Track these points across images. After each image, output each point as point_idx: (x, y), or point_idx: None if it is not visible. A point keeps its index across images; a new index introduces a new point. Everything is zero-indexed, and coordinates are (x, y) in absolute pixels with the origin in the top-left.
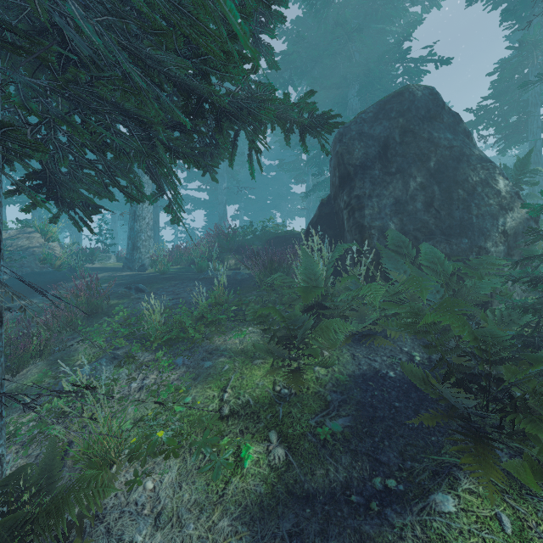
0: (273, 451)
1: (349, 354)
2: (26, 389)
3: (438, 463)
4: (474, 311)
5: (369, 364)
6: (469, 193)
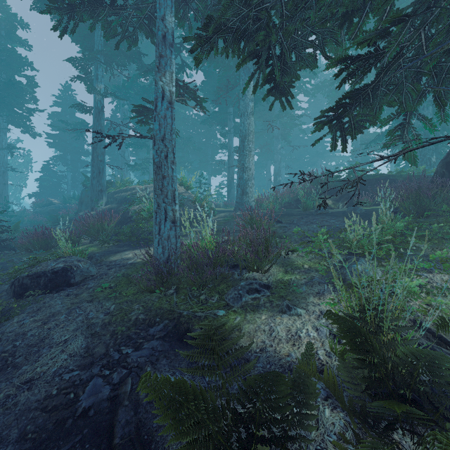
0: None
1: None
2: (288, 281)
3: None
4: None
5: None
6: None
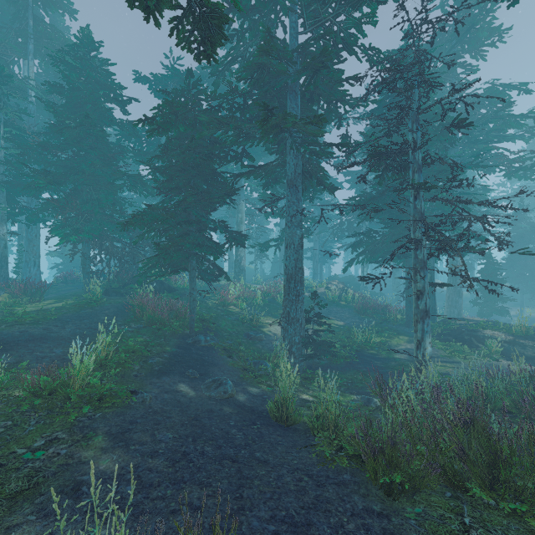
0: None
1: None
2: None
3: None
4: None
5: None
6: None
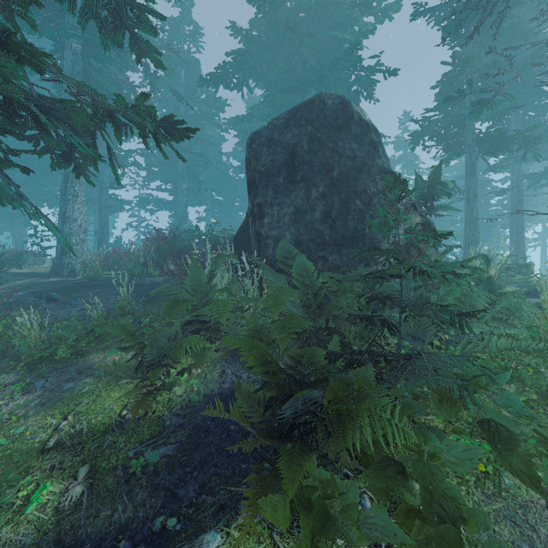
0: (70, 490)
1: (219, 370)
2: None
3: (231, 496)
4: (345, 324)
5: (233, 382)
6: (366, 204)
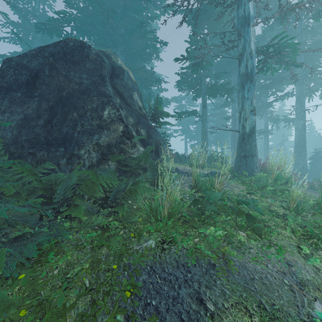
0: None
1: None
2: None
3: None
4: None
5: None
6: (80, 116)
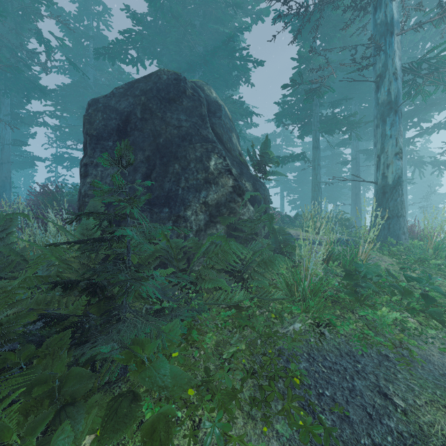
0: None
1: None
2: None
3: None
4: None
5: None
6: (183, 168)
